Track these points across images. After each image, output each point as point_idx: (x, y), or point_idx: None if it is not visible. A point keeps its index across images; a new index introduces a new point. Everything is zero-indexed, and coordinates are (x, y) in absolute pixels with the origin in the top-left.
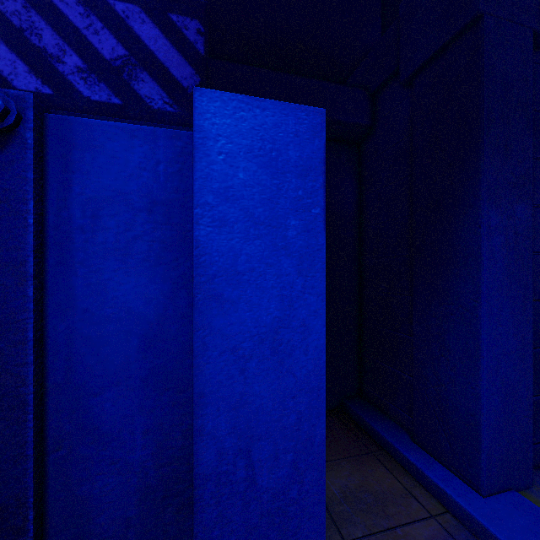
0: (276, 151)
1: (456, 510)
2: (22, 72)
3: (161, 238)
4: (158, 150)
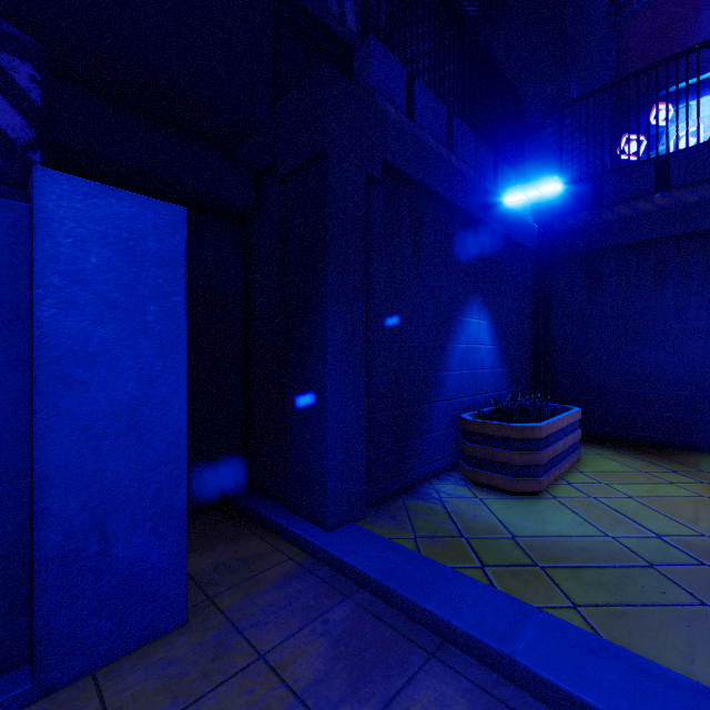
0: (134, 241)
1: (308, 547)
2: None
3: None
4: None
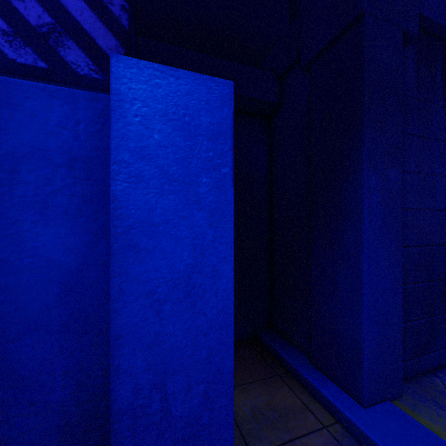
0: (189, 116)
1: (343, 420)
2: None
3: (81, 192)
4: (78, 111)
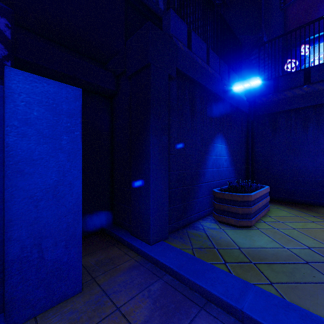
0: (55, 104)
1: (141, 253)
2: None
3: None
4: None
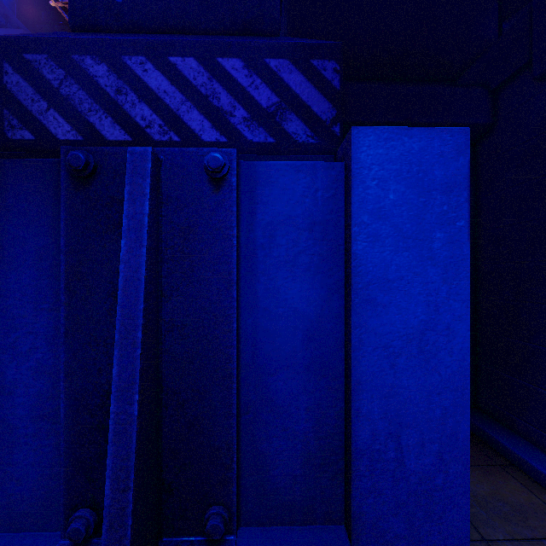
0: (422, 172)
1: None
2: (207, 128)
3: (319, 252)
4: (317, 180)
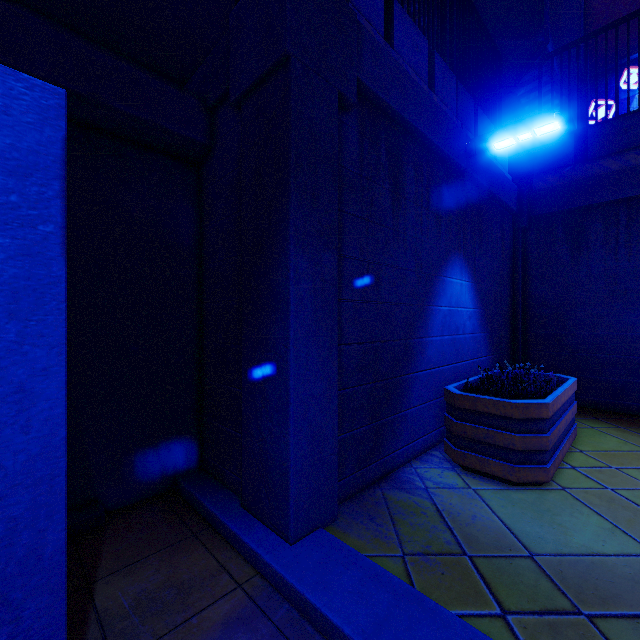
0: None
1: (264, 568)
2: None
3: None
4: None
